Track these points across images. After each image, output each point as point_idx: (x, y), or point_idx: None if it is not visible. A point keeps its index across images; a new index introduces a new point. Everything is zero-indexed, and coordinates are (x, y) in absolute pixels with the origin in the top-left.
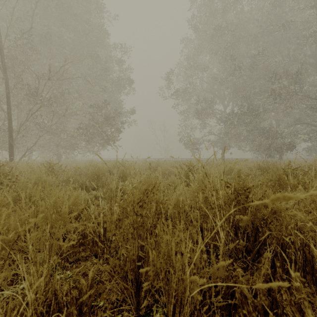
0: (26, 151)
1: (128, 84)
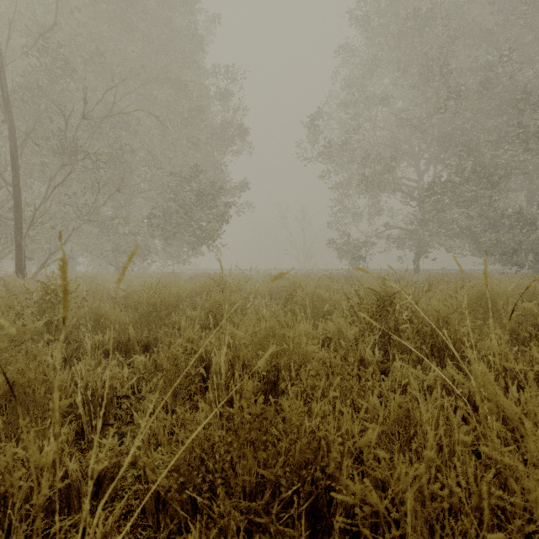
0: (49, 257)
1: (238, 135)
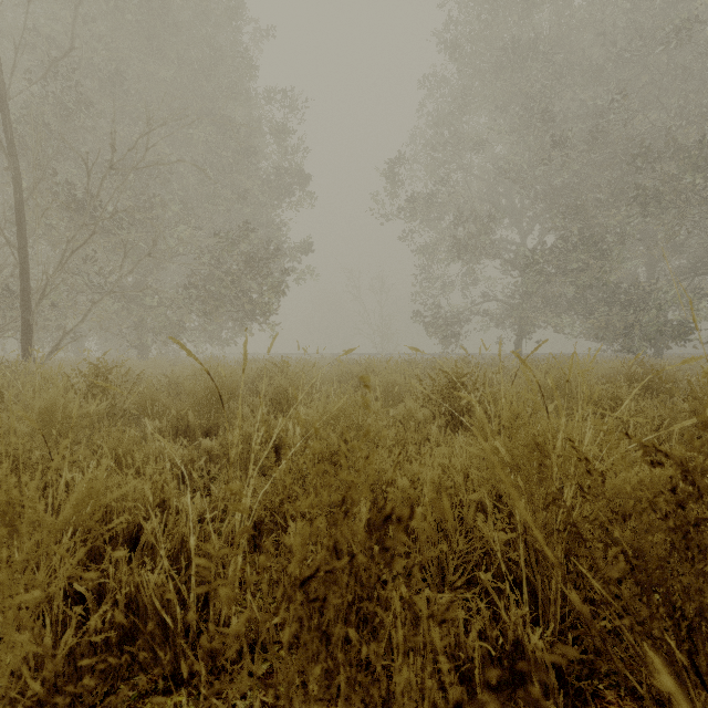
0: (63, 338)
1: (297, 184)
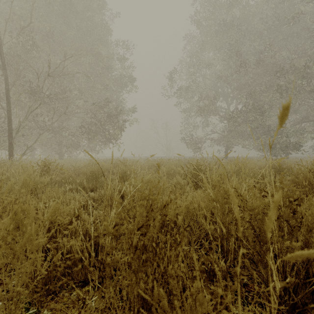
0: (27, 150)
1: (130, 82)
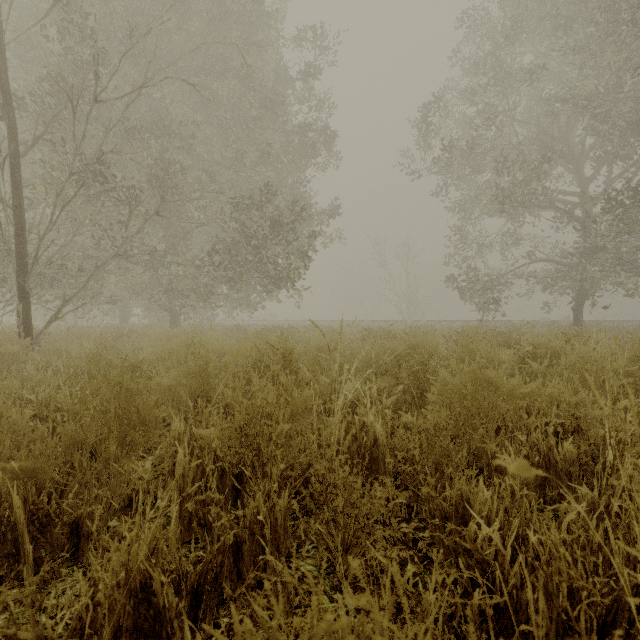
0: (63, 306)
1: (323, 143)
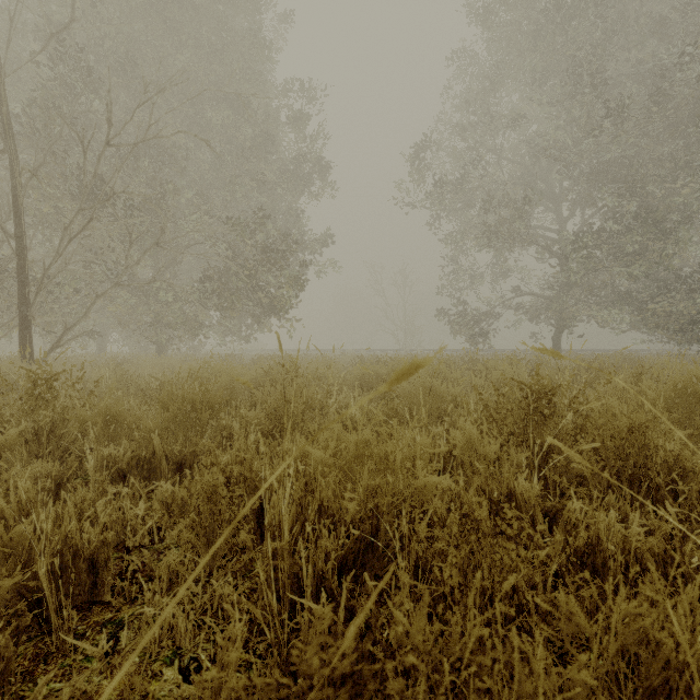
0: (64, 334)
1: (317, 172)
